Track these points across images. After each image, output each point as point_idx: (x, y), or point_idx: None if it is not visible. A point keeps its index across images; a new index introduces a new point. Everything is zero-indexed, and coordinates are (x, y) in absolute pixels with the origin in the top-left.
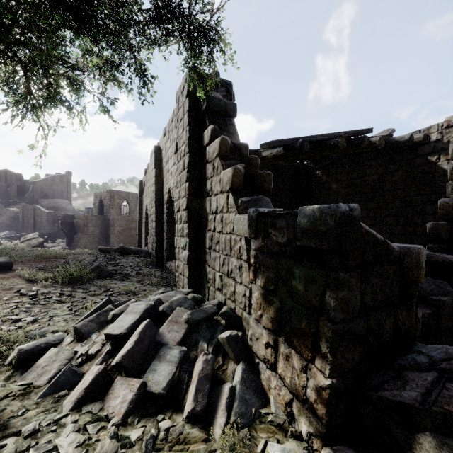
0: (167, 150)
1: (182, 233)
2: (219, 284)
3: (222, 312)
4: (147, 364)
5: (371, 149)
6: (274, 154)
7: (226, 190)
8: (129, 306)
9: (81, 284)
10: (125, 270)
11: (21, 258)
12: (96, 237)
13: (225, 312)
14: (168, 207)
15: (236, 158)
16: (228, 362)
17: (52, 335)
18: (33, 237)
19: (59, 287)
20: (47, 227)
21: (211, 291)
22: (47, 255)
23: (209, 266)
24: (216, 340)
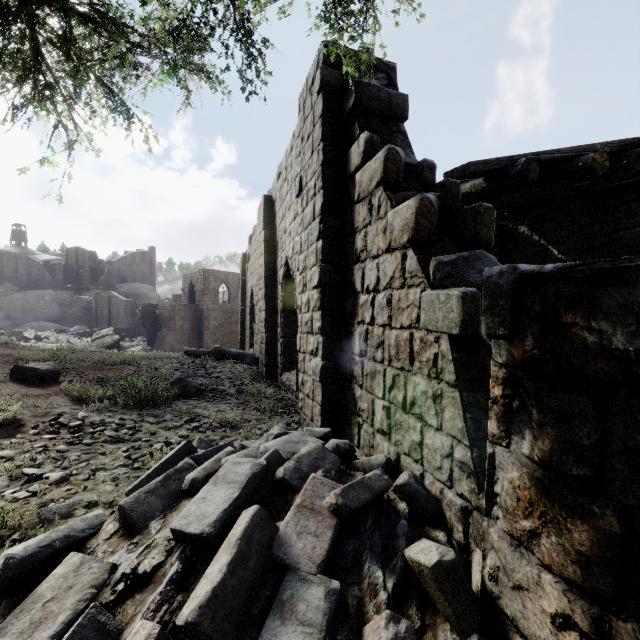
0: (283, 198)
1: (311, 327)
2: (384, 422)
3: (399, 485)
4: (255, 626)
5: (638, 180)
6: (465, 192)
7: (399, 245)
8: (221, 463)
9: (152, 408)
10: (220, 385)
11: (76, 364)
12: (186, 334)
13: (405, 485)
14: (284, 287)
15: (415, 188)
16: (437, 623)
17: (85, 512)
18: (107, 334)
19: (120, 413)
20: (125, 321)
21: (364, 432)
22: (111, 360)
23: (361, 387)
24: (399, 558)
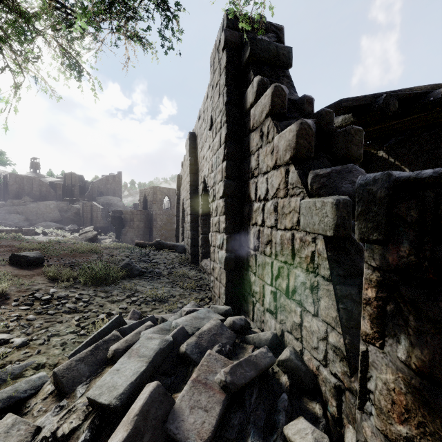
0: (202, 134)
1: (218, 227)
2: (271, 303)
3: (281, 360)
4: None
5: None
6: (337, 124)
7: (283, 162)
8: (140, 335)
9: (105, 286)
10: (157, 268)
11: (58, 252)
12: (141, 231)
13: (286, 360)
14: (203, 198)
15: (296, 117)
16: None
17: (33, 373)
18: (89, 230)
19: (80, 289)
20: (102, 221)
21: (257, 309)
22: (82, 250)
23: (255, 274)
24: (279, 435)
